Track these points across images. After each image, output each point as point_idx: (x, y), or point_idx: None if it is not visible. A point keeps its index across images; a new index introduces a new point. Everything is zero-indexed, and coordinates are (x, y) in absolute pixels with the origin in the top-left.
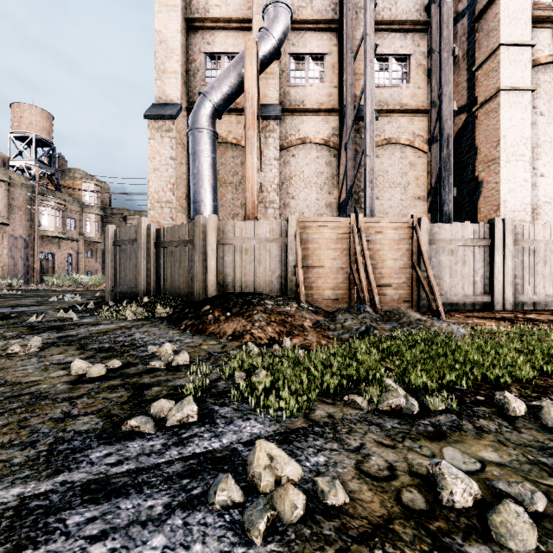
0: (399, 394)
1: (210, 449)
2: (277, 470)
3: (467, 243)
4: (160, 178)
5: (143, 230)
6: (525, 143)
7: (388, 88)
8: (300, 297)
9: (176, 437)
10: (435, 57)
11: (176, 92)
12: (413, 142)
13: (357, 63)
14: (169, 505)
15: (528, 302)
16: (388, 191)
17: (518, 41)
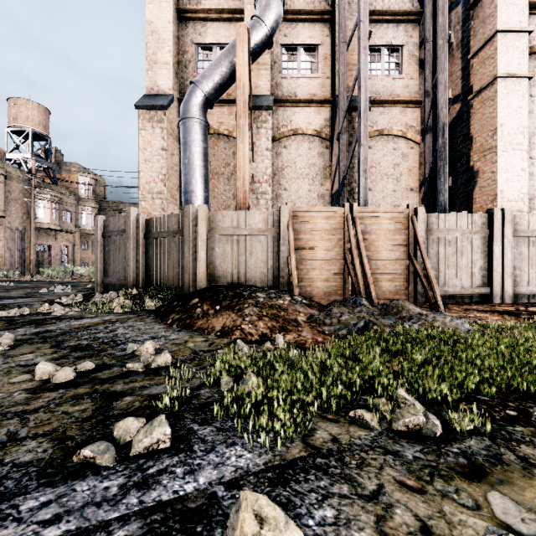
0: (418, 411)
1: (181, 495)
2: None
3: (464, 233)
4: (151, 169)
5: (132, 220)
6: (523, 131)
7: (380, 79)
8: (293, 290)
9: (140, 474)
10: (428, 46)
11: (168, 83)
12: (405, 133)
13: (349, 53)
14: None
15: (527, 295)
16: (380, 182)
17: (516, 28)
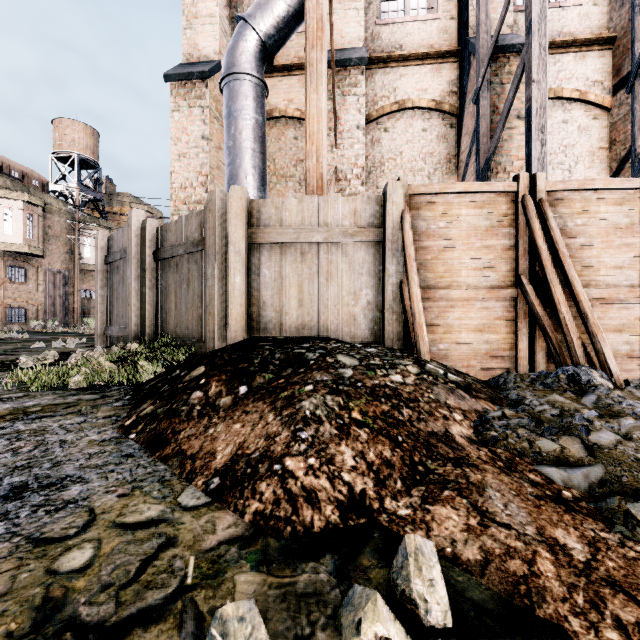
0: None
1: None
2: None
3: None
4: (187, 168)
5: (135, 230)
6: None
7: None
8: (417, 348)
9: None
10: None
11: (213, 44)
12: (585, 93)
13: None
14: None
15: None
16: None
17: None
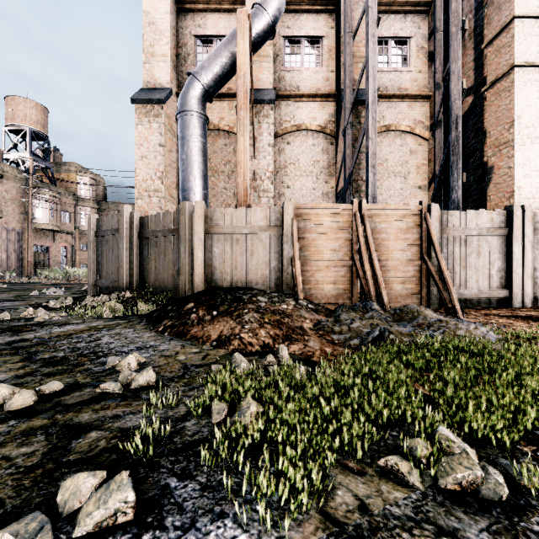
0: (474, 463)
1: None
2: None
3: (481, 232)
4: (148, 166)
5: (126, 218)
6: None
7: (387, 72)
8: (297, 293)
9: None
10: (439, 36)
11: (166, 76)
12: (414, 128)
13: (355, 45)
14: None
15: None
16: (387, 180)
17: (534, 13)
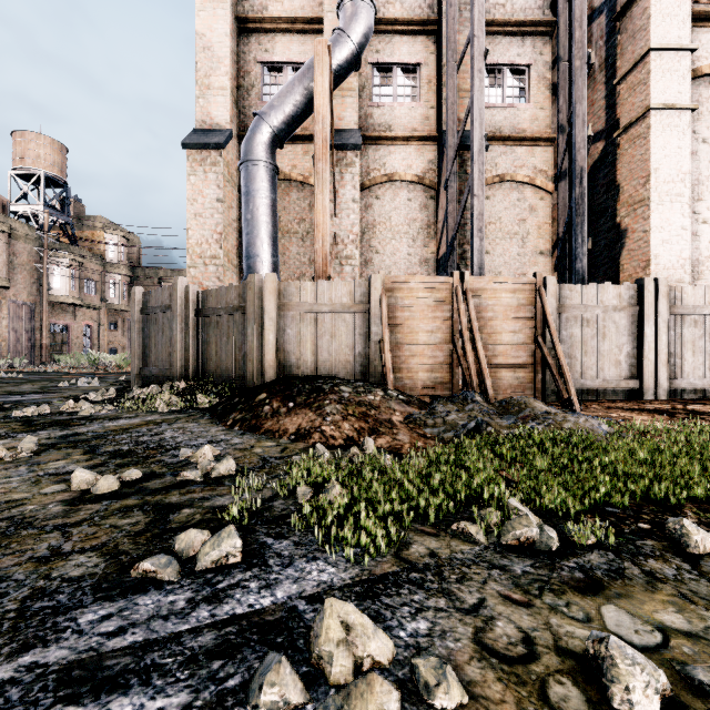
0: (531, 522)
1: (257, 609)
2: (357, 647)
3: (607, 310)
4: (203, 226)
5: (180, 293)
6: (683, 178)
7: (501, 109)
8: (386, 382)
9: (209, 588)
10: (563, 67)
11: (224, 114)
12: (534, 179)
13: (461, 76)
14: (189, 708)
15: (688, 389)
16: (501, 243)
17: (674, 45)
